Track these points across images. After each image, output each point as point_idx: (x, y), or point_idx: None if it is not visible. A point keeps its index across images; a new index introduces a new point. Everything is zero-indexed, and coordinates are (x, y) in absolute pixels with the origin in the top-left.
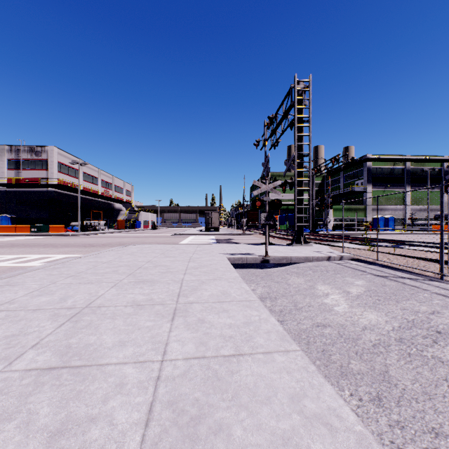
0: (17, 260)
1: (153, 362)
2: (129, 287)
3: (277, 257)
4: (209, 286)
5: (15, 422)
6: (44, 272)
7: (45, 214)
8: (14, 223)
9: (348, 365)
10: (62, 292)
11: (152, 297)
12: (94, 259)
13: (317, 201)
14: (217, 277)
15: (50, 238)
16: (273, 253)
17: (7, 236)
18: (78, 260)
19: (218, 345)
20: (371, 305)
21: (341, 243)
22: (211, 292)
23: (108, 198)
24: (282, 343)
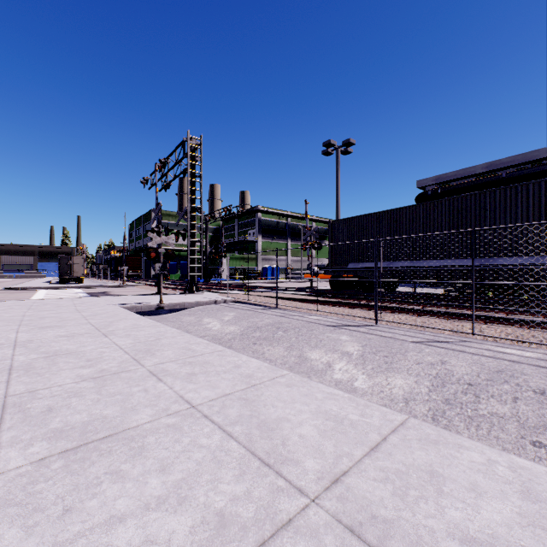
0: None
1: (113, 346)
2: (38, 331)
3: (171, 303)
4: (120, 323)
5: (61, 363)
6: None
7: None
8: None
9: None
10: None
11: (74, 332)
12: None
13: (211, 249)
14: (122, 318)
15: None
16: (167, 301)
17: None
18: None
19: (146, 339)
20: (234, 323)
21: (229, 290)
22: (124, 325)
23: None
24: (180, 334)
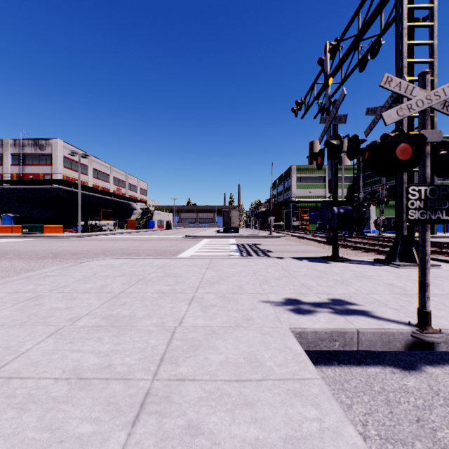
0: None
1: None
2: None
3: None
4: None
5: None
6: None
7: (50, 213)
8: (17, 223)
9: None
10: None
11: None
12: None
13: (365, 195)
14: None
15: (35, 240)
16: (412, 304)
17: None
18: None
19: None
20: None
21: None
22: None
23: (120, 197)
24: None
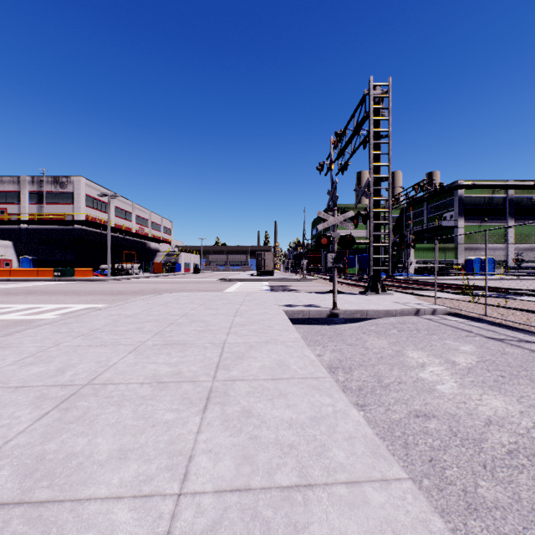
0: (29, 311)
1: (165, 497)
2: (152, 352)
3: (349, 310)
4: (260, 353)
5: None
6: (50, 329)
7: (71, 255)
8: (36, 266)
9: (475, 490)
10: (62, 360)
11: (181, 369)
12: (117, 311)
13: (395, 239)
14: (270, 339)
15: (75, 283)
16: (343, 305)
17: (27, 281)
18: (97, 313)
19: (272, 463)
20: (492, 385)
21: (429, 291)
22: (262, 362)
23: (143, 237)
24: (375, 462)
